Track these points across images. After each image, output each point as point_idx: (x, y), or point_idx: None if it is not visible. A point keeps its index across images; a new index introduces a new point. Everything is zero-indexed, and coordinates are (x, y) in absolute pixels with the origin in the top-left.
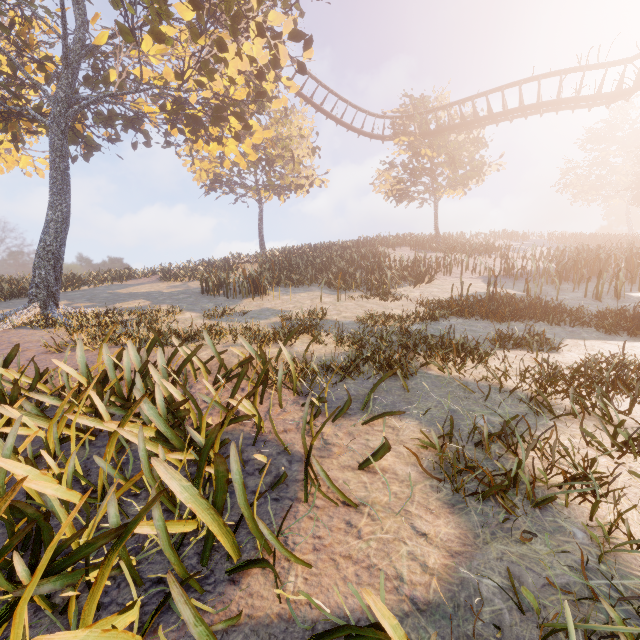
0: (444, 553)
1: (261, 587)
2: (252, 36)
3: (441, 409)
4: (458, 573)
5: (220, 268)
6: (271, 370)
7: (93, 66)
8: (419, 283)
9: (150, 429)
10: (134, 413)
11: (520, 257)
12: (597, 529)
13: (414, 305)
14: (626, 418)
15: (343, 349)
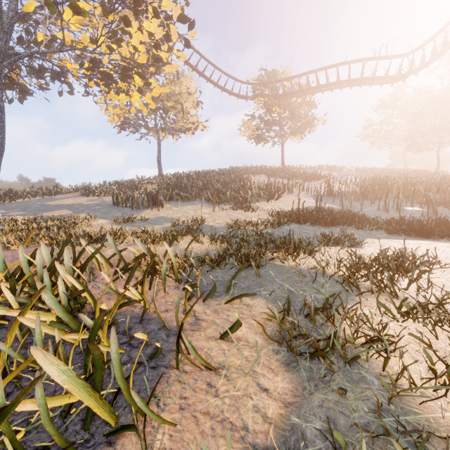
0: (280, 404)
1: (133, 446)
2: (150, 16)
3: (282, 290)
4: (290, 420)
5: (128, 187)
6: (159, 263)
7: (26, 30)
8: (271, 199)
9: (51, 315)
10: (42, 301)
11: (337, 183)
12: (388, 377)
13: (267, 215)
14: (405, 293)
15: (215, 246)
